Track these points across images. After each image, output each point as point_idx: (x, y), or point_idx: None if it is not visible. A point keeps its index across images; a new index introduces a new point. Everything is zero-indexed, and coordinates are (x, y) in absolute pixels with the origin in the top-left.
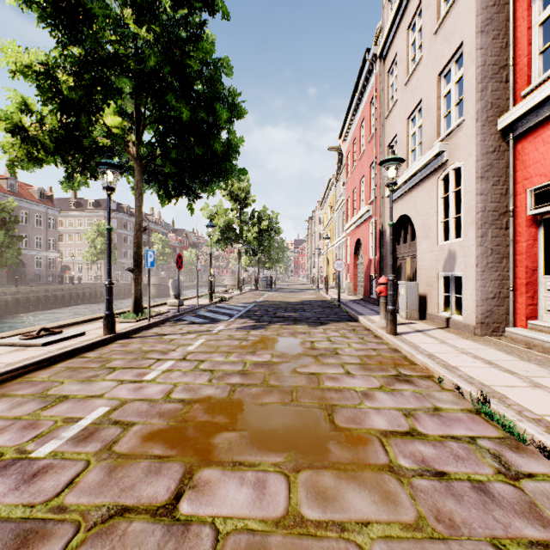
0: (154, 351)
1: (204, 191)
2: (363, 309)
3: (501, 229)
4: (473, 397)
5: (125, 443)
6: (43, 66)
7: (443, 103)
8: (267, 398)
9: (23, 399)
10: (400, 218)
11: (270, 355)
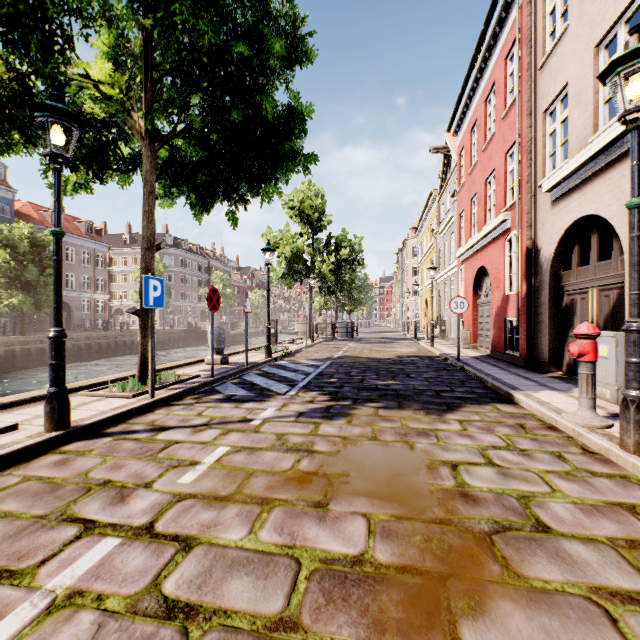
0: (106, 485)
1: (255, 195)
2: (509, 376)
3: None
4: None
5: None
6: None
7: None
8: None
9: None
10: (574, 224)
11: (363, 523)
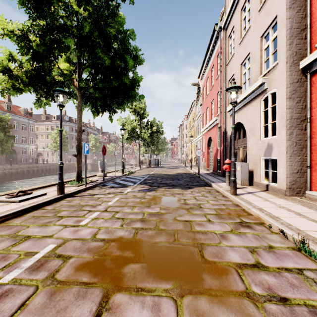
0: (87, 205)
1: (118, 108)
2: (214, 179)
3: (302, 130)
4: (295, 239)
5: (63, 272)
6: (21, 31)
7: (263, 53)
8: (158, 238)
9: (1, 238)
10: (236, 124)
11: (159, 208)
